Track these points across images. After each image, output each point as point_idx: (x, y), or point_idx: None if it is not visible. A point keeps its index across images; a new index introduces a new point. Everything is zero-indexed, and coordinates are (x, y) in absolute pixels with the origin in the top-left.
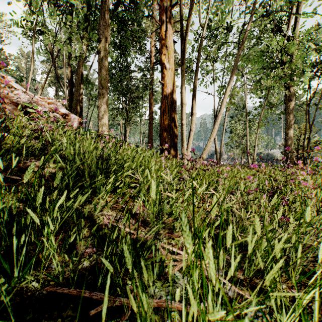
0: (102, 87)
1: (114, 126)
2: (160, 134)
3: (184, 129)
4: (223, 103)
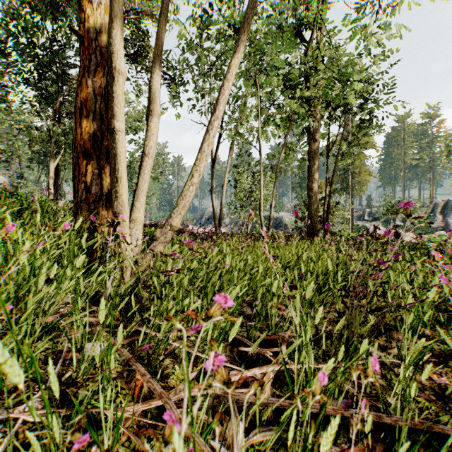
0: None
1: (40, 163)
2: (73, 163)
3: (121, 145)
4: (223, 91)
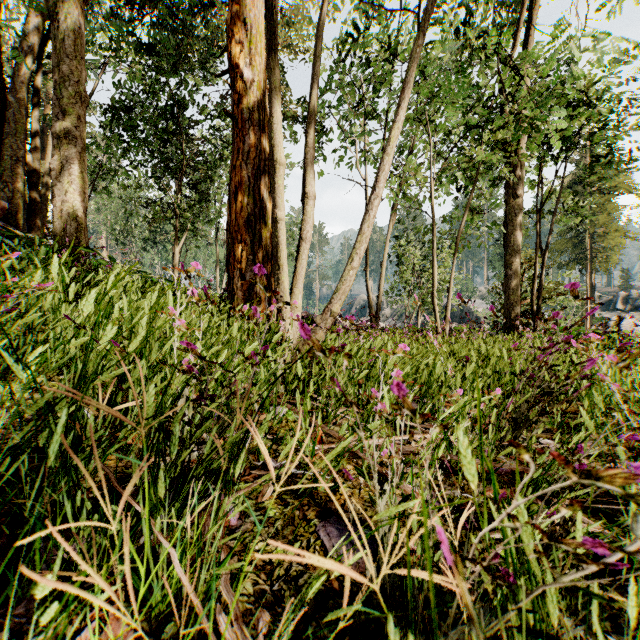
0: (66, 115)
1: (156, 243)
2: (227, 250)
3: (284, 233)
4: (385, 168)
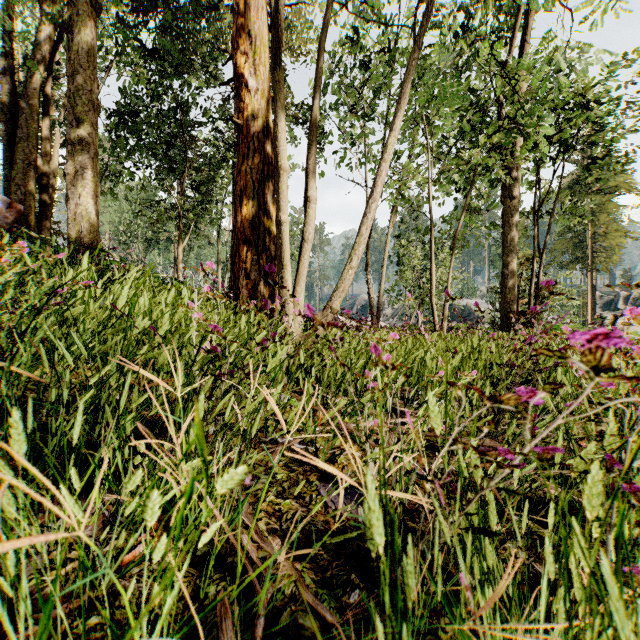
0: (80, 122)
1: (158, 243)
2: (233, 250)
3: (287, 235)
4: (382, 174)
